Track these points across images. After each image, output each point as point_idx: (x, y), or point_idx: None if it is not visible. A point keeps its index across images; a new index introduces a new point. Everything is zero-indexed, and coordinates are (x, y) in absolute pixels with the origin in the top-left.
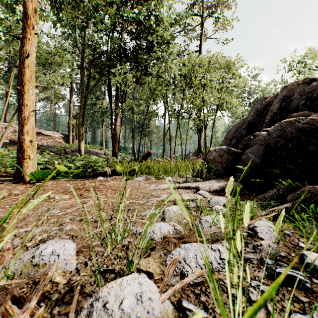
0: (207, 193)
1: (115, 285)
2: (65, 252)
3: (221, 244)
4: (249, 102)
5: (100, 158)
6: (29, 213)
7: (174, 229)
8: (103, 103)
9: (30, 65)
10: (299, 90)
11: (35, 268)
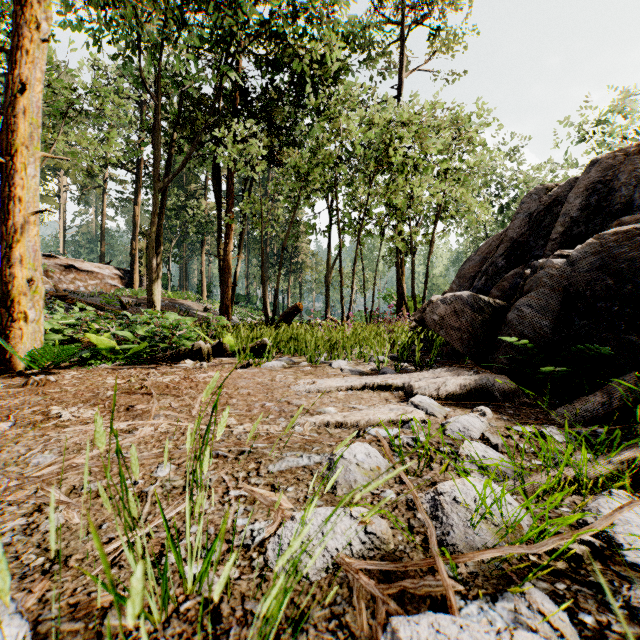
0: (433, 401)
1: None
2: None
3: (526, 604)
4: (501, 204)
5: (187, 319)
6: None
7: (364, 533)
8: (203, 205)
9: (29, 111)
10: (632, 167)
11: None
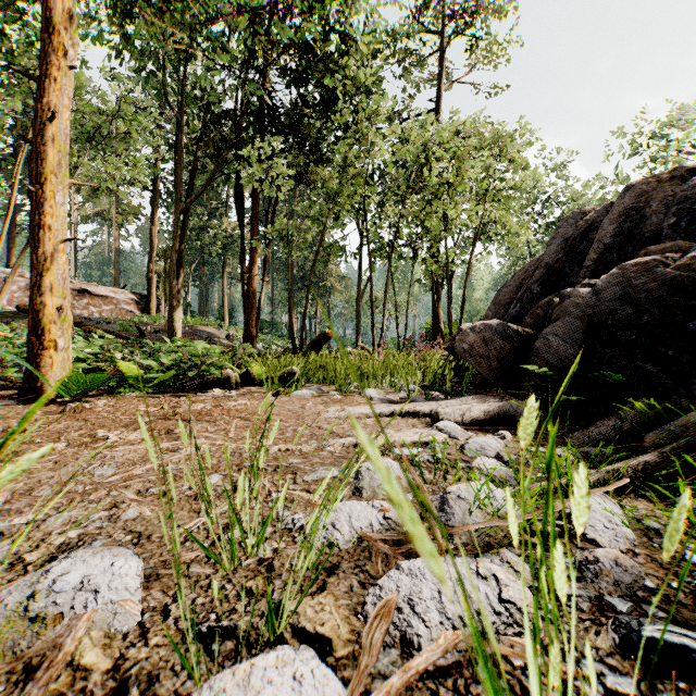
0: (457, 426)
1: (231, 685)
2: (114, 582)
3: (499, 558)
4: (545, 223)
5: (216, 347)
6: (42, 477)
7: (383, 518)
8: (225, 225)
9: (58, 138)
10: (663, 195)
11: (34, 627)
